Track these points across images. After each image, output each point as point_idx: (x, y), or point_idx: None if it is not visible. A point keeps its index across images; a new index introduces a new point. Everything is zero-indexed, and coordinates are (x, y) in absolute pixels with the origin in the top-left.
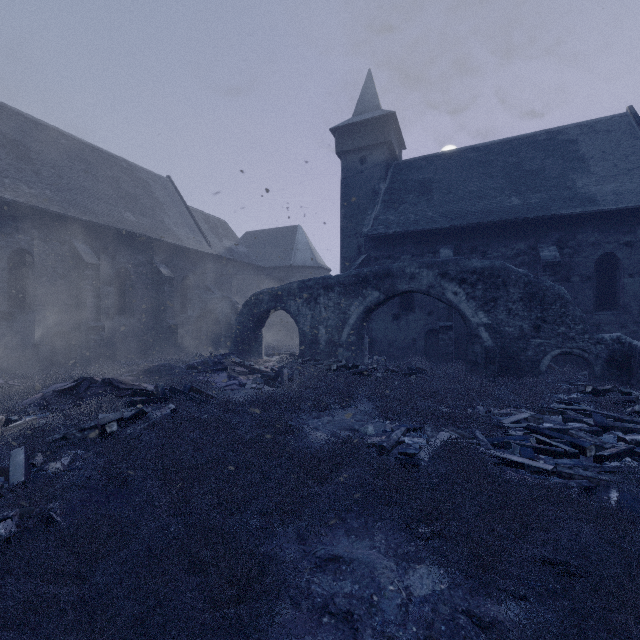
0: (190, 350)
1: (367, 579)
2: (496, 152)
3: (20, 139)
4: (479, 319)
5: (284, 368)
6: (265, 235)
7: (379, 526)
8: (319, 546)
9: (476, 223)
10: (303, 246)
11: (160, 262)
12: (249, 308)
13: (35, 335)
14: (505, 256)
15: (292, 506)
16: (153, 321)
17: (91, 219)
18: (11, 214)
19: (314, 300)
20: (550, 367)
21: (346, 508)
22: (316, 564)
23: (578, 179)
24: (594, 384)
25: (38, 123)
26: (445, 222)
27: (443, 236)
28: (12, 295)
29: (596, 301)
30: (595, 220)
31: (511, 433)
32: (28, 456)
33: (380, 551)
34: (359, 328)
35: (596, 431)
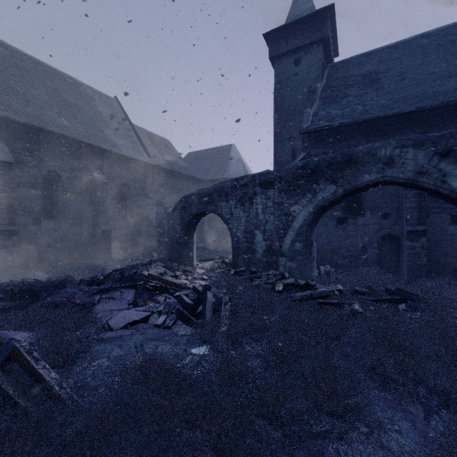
0: (128, 254)
1: None
2: None
3: None
4: None
5: (209, 289)
6: (204, 154)
7: None
8: None
9: (455, 100)
10: (236, 161)
11: (95, 168)
12: (178, 212)
13: None
14: None
15: None
16: (88, 226)
17: (9, 115)
18: None
19: (249, 200)
20: None
21: None
22: None
23: None
24: None
25: None
26: (406, 106)
27: (403, 124)
28: None
29: None
30: None
31: None
32: None
33: None
34: (307, 233)
35: None
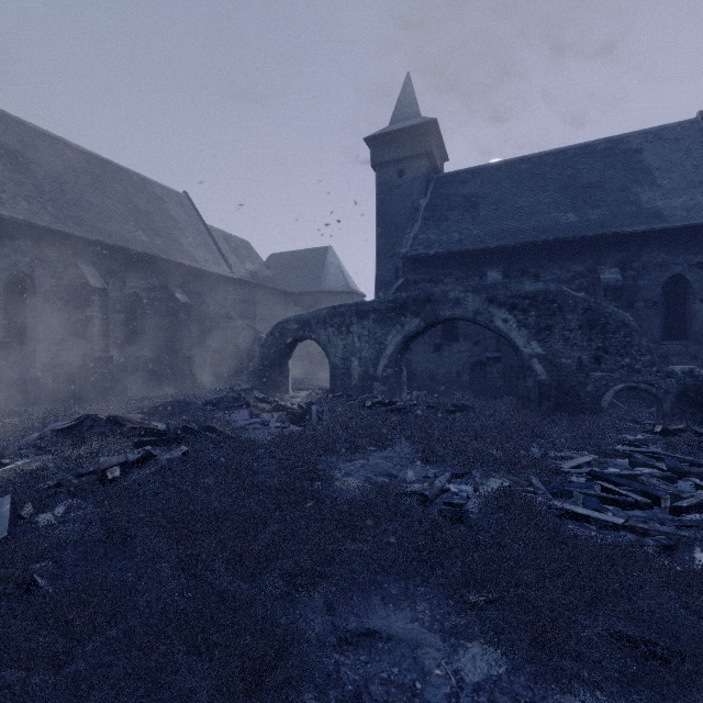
0: (209, 384)
1: (408, 660)
2: (550, 163)
3: (19, 150)
4: (532, 349)
5: (312, 404)
6: (292, 257)
7: (422, 593)
8: (351, 617)
9: (528, 242)
10: (334, 269)
11: (175, 287)
12: (274, 338)
13: (35, 367)
14: (560, 279)
15: (319, 568)
16: (167, 352)
17: (98, 238)
18: (8, 232)
19: (346, 328)
20: (612, 404)
21: (383, 570)
22: (347, 640)
23: (642, 193)
24: (663, 423)
25: (40, 132)
26: (493, 241)
27: (491, 257)
28: (9, 323)
29: (663, 329)
30: (662, 238)
31: (572, 480)
32: (15, 506)
33: (423, 624)
34: (397, 360)
35: (670, 477)
